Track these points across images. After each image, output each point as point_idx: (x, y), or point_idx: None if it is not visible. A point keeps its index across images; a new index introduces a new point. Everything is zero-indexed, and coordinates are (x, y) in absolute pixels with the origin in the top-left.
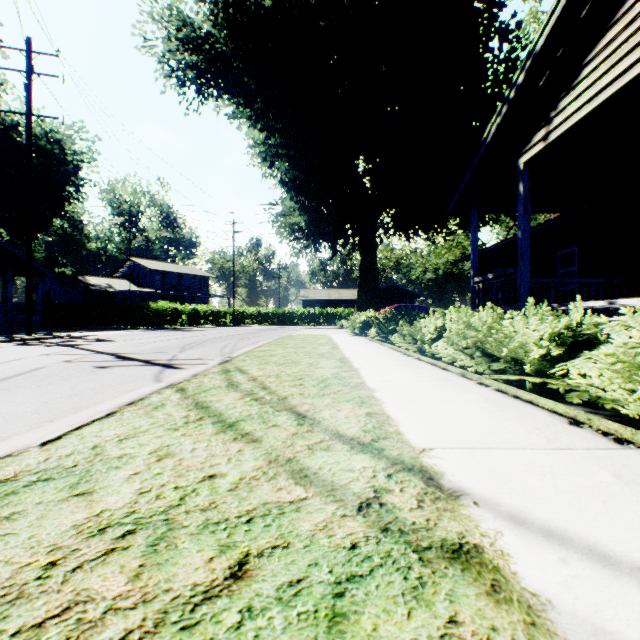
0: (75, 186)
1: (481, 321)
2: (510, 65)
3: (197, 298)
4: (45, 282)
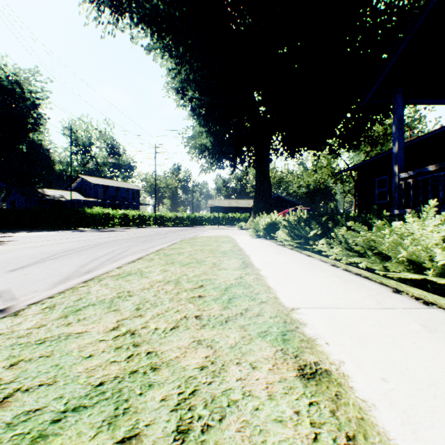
0: (33, 118)
1: None
2: None
3: (130, 206)
4: (12, 193)
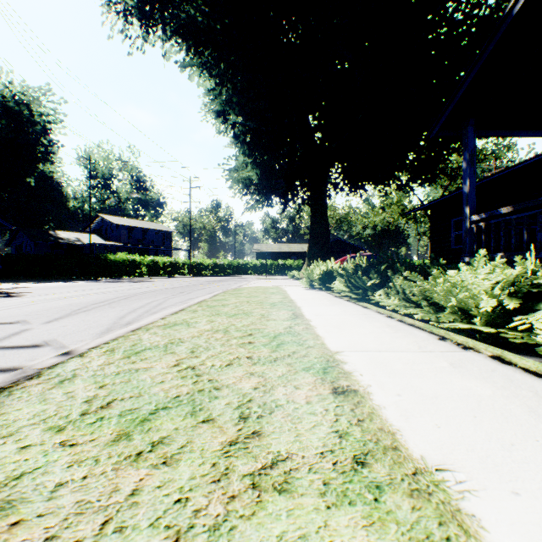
0: (43, 146)
1: None
2: (471, 4)
3: (160, 251)
4: (18, 236)
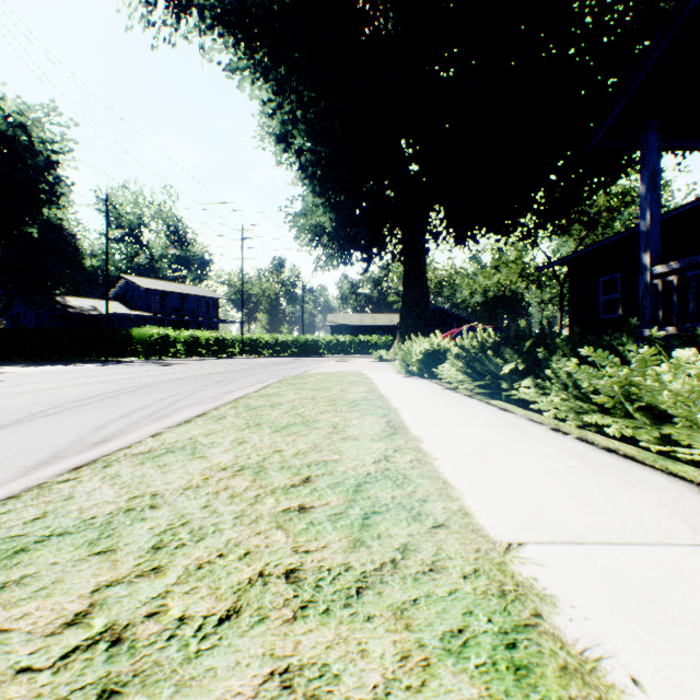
0: (47, 184)
1: None
2: None
3: (204, 324)
4: (15, 304)
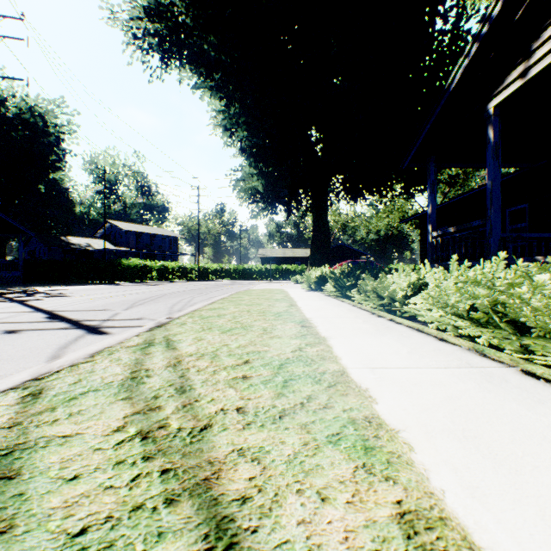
0: (57, 155)
1: (485, 276)
2: (455, 36)
3: (167, 256)
4: (31, 242)
